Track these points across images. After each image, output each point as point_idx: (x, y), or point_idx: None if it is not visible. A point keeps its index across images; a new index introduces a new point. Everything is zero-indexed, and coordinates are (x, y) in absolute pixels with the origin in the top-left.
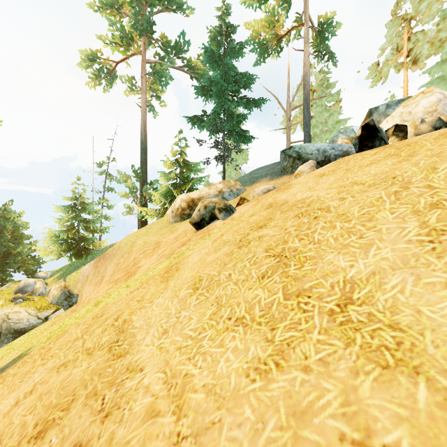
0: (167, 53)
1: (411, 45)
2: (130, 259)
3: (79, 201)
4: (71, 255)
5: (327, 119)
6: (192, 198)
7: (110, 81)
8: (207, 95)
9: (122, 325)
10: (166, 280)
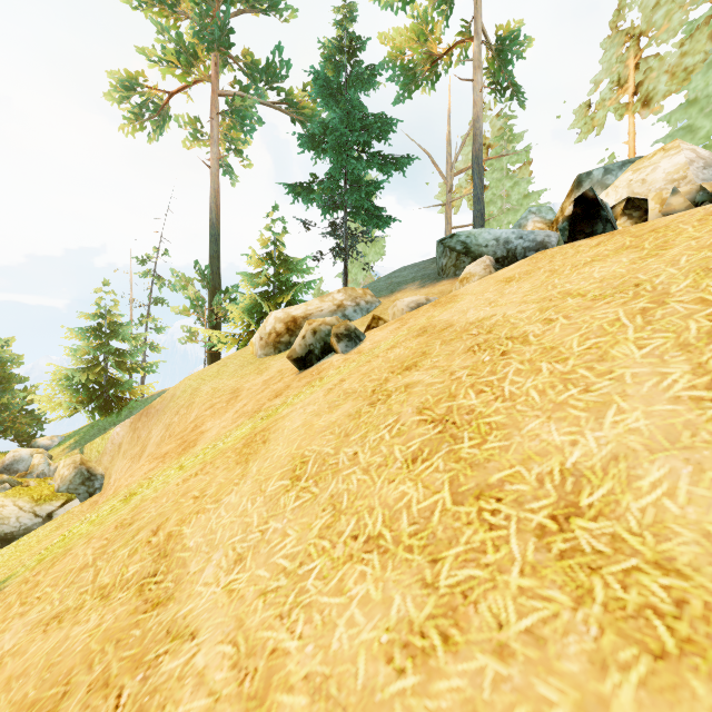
0: (254, 80)
1: (639, 76)
2: (189, 417)
3: (108, 320)
4: (94, 410)
5: (510, 190)
6: (293, 317)
7: (160, 124)
8: (318, 149)
9: (165, 543)
10: (245, 460)
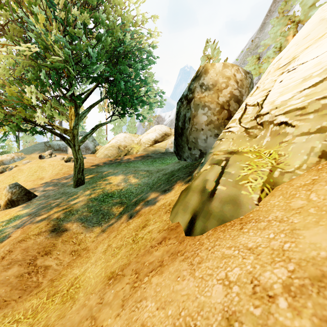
0: None
1: None
2: None
3: None
4: None
5: None
6: None
7: None
8: None
9: None
10: None
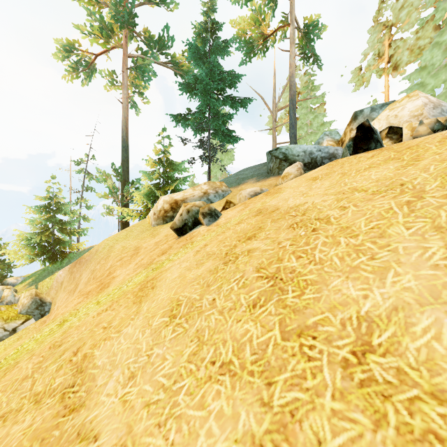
0: (151, 48)
1: (390, 51)
2: (106, 266)
3: (55, 201)
4: (45, 259)
5: (312, 121)
6: (175, 200)
7: (89, 74)
8: (191, 92)
9: (81, 361)
10: (139, 301)
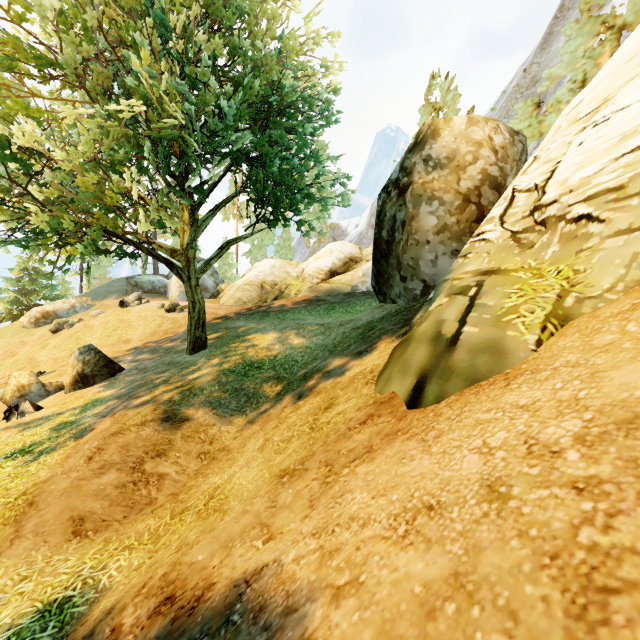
0: None
1: None
2: None
3: None
4: None
5: None
6: (47, 311)
7: None
8: None
9: (31, 358)
10: (44, 348)
